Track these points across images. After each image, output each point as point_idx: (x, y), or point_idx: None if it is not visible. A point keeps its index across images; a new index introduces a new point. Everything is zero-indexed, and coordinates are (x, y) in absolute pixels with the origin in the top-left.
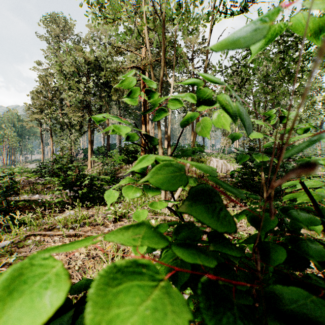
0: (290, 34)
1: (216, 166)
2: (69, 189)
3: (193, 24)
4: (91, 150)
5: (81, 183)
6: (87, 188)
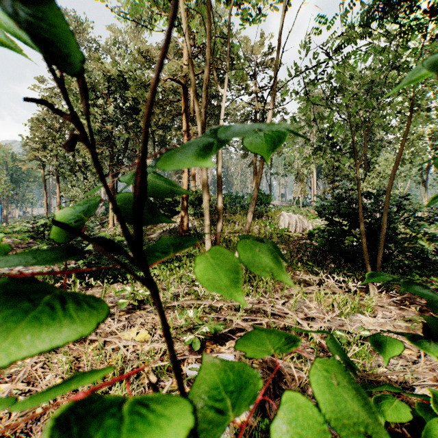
0: (411, 10)
1: (288, 223)
2: None
3: (257, 3)
4: None
5: (83, 249)
6: (92, 256)
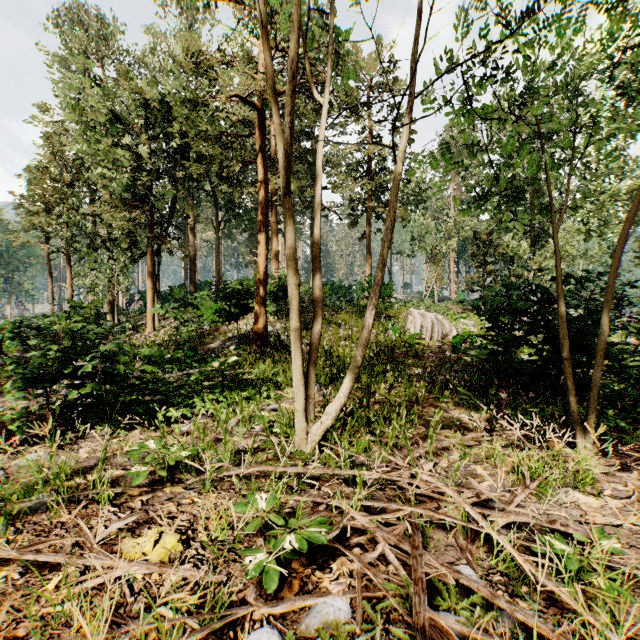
0: None
1: (421, 326)
2: (45, 386)
3: None
4: (153, 293)
5: (79, 370)
6: (94, 384)
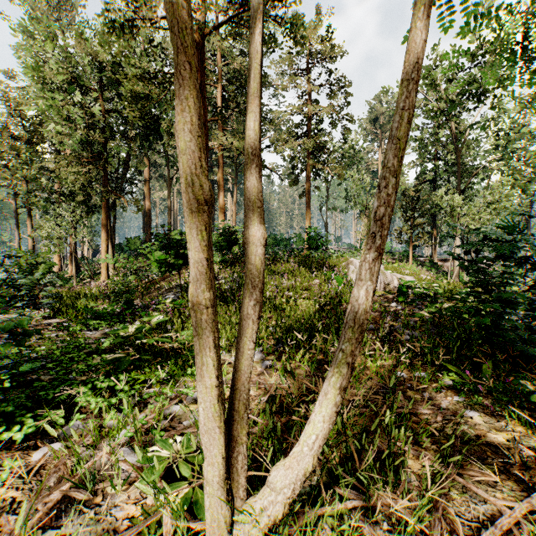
0: None
1: None
2: None
3: None
4: (107, 244)
5: None
6: None
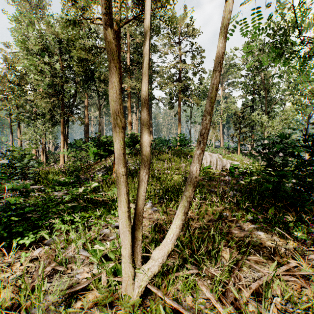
0: None
1: (210, 161)
2: None
3: None
4: (63, 143)
5: None
6: None
